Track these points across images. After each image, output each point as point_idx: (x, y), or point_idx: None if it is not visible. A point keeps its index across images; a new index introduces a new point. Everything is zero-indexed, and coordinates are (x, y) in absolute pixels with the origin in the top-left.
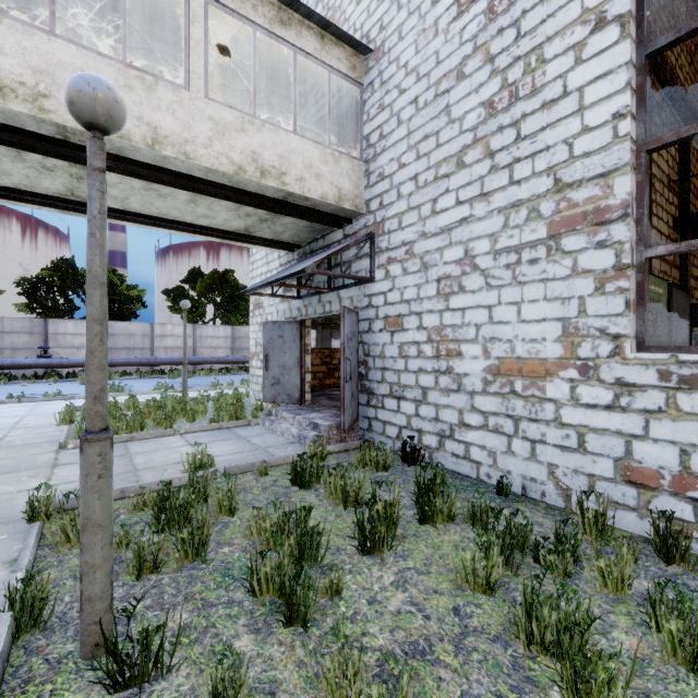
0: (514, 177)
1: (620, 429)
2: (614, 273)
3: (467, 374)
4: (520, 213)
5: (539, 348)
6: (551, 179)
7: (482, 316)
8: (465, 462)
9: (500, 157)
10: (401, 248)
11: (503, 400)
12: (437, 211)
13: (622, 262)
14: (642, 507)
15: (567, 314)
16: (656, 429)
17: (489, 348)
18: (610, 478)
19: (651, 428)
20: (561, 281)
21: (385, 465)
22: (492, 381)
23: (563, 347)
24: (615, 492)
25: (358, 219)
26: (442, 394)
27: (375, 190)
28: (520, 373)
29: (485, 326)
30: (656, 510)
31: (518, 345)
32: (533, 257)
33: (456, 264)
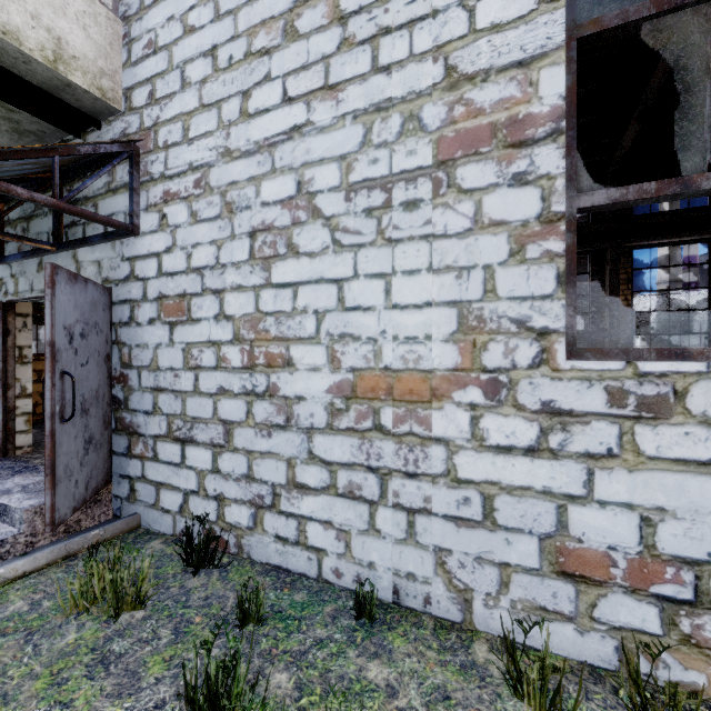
0: (380, 59)
1: (548, 486)
2: (540, 227)
3: (301, 398)
4: (390, 121)
5: (420, 352)
6: (440, 65)
7: (327, 298)
8: (297, 551)
9: (356, 24)
10: (188, 175)
11: (362, 442)
12: (251, 112)
13: (552, 209)
14: (584, 615)
15: (466, 295)
16: (604, 484)
17: (338, 352)
18: (533, 568)
19: (597, 483)
20: (456, 240)
21: (139, 594)
22: (343, 409)
23: (459, 350)
24: (542, 591)
25: (110, 121)
26: (258, 433)
27: (142, 70)
28: (390, 395)
29: (332, 315)
30: (604, 619)
31: (387, 347)
32: (412, 198)
33: (283, 206)
